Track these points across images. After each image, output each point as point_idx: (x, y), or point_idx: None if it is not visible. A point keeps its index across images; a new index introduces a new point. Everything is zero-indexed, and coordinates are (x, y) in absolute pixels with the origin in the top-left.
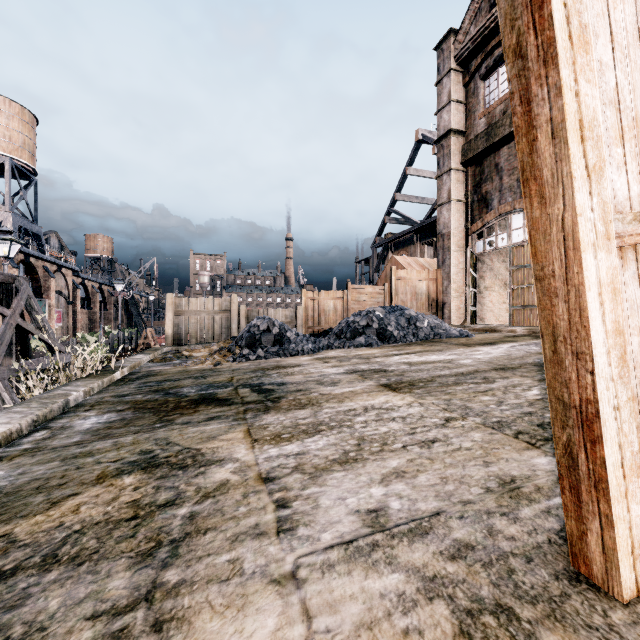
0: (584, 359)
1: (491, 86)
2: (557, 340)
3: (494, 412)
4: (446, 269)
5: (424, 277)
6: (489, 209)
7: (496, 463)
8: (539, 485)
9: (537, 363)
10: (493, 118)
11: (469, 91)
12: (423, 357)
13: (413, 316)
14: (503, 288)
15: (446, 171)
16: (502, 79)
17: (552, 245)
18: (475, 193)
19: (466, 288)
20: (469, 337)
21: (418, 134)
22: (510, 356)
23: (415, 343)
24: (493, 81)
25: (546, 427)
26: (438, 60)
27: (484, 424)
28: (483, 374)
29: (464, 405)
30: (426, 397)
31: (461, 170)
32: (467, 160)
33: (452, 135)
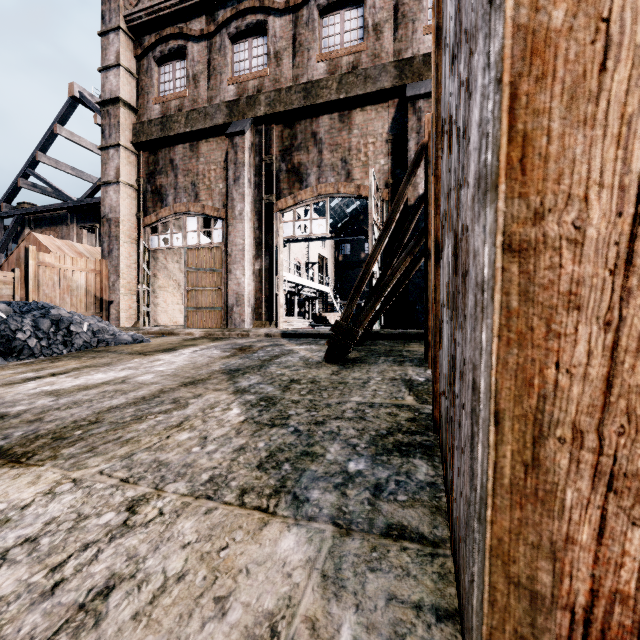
0: (634, 492)
1: (166, 75)
2: (549, 435)
3: (201, 461)
4: (114, 261)
5: (83, 267)
6: (164, 204)
7: (235, 592)
8: (310, 614)
9: (225, 370)
10: (169, 110)
11: (142, 67)
12: (81, 378)
13: (65, 317)
14: (177, 289)
15: (114, 144)
16: (177, 75)
17: (598, 135)
18: (149, 182)
19: (139, 286)
20: (145, 342)
21: (74, 89)
22: (196, 364)
23: (68, 355)
24: (168, 71)
25: (268, 467)
26: (103, 6)
27: (194, 493)
28: (172, 395)
29: (156, 460)
30: (88, 461)
31: (133, 151)
32: (140, 142)
33: (122, 105)
